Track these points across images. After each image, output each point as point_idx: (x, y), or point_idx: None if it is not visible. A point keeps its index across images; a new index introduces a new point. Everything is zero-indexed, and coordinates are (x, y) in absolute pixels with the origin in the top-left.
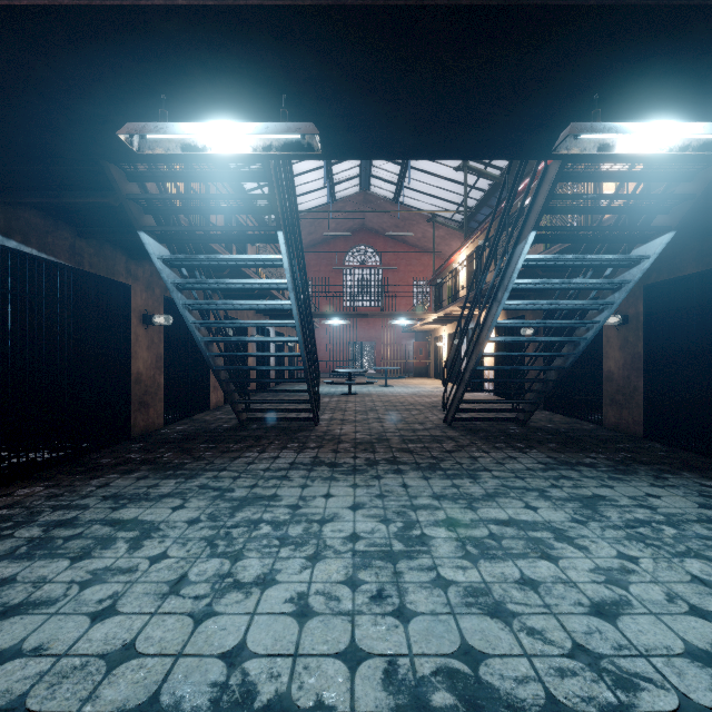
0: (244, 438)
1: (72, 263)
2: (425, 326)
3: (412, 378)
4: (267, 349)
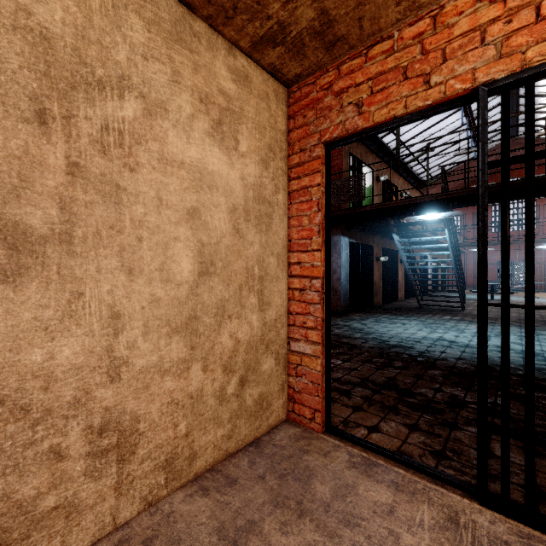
0: (423, 311)
1: (360, 242)
2: None
3: None
4: (426, 269)
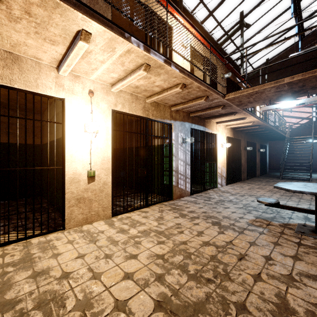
0: None
1: None
2: (84, 49)
3: None
4: None
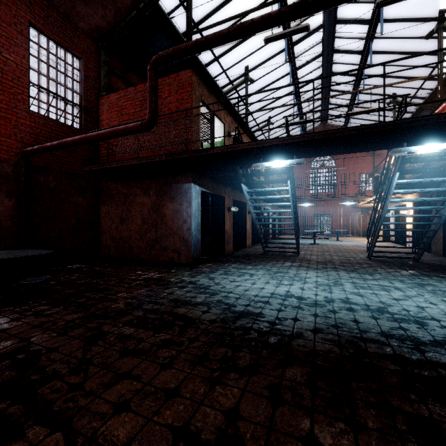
0: (267, 257)
1: (212, 192)
2: (366, 204)
3: (356, 237)
4: (268, 220)
